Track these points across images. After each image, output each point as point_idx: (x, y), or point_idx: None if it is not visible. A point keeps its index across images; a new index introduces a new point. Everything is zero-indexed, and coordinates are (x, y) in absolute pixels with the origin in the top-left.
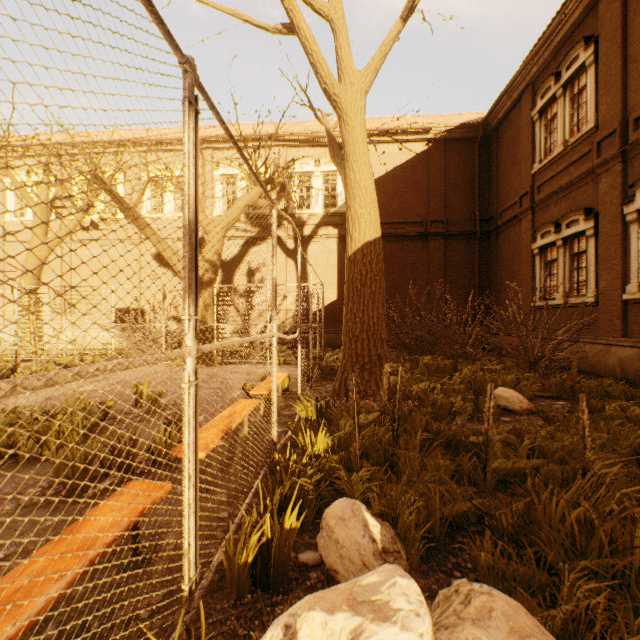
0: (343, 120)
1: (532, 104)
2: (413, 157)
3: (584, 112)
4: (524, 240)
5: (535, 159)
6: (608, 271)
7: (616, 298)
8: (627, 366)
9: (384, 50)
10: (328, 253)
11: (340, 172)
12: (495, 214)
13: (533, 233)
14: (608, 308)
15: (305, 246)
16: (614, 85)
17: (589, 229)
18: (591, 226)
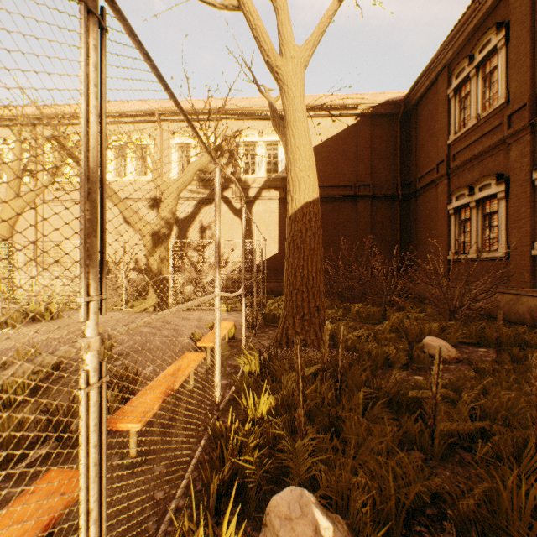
0: (284, 91)
1: (448, 83)
2: (344, 129)
3: (495, 89)
4: (440, 202)
5: (450, 131)
6: (518, 229)
7: (525, 253)
8: (536, 314)
9: (322, 27)
10: (270, 212)
11: (281, 139)
12: (414, 179)
13: (449, 196)
14: (518, 262)
15: (250, 206)
16: (524, 65)
17: (500, 192)
18: (502, 189)
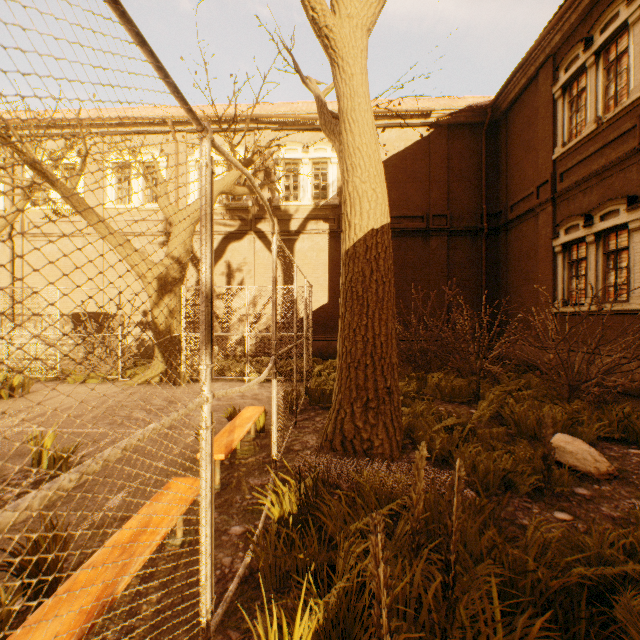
0: (338, 66)
1: (553, 79)
2: (413, 144)
3: (624, 82)
4: (542, 236)
5: (556, 143)
6: None
7: None
8: None
9: None
10: (318, 250)
11: (333, 141)
12: (505, 208)
13: (554, 228)
14: None
15: (292, 242)
16: None
17: (634, 221)
18: (637, 217)
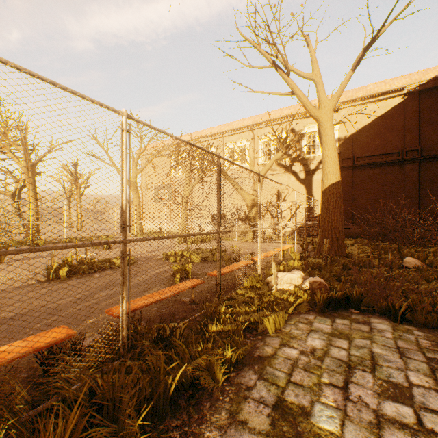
0: (320, 125)
1: None
2: (391, 108)
3: None
4: None
5: None
6: None
7: None
8: None
9: (342, 87)
10: None
11: (321, 147)
12: None
13: None
14: None
15: (311, 176)
16: None
17: None
18: None
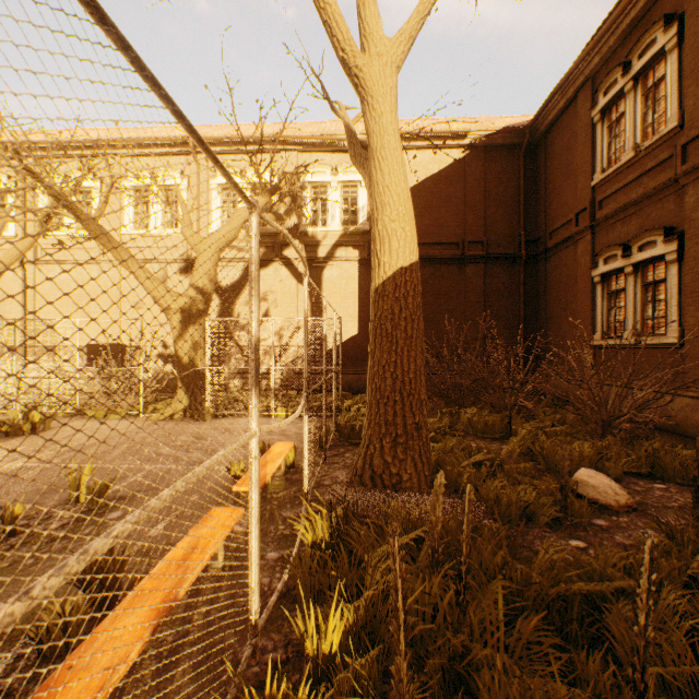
0: (367, 104)
1: (592, 102)
2: (447, 166)
3: (662, 109)
4: (581, 265)
5: (595, 168)
6: (697, 306)
7: None
8: None
9: (423, 10)
10: (347, 279)
11: (363, 175)
12: (544, 234)
13: (593, 257)
14: (697, 352)
15: (320, 270)
16: None
17: (670, 253)
18: (673, 249)
